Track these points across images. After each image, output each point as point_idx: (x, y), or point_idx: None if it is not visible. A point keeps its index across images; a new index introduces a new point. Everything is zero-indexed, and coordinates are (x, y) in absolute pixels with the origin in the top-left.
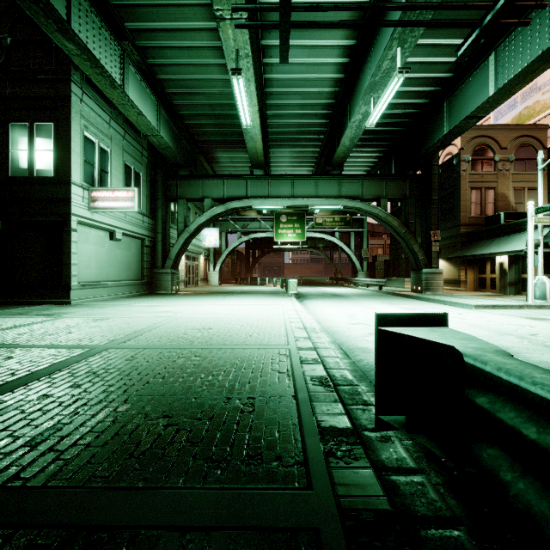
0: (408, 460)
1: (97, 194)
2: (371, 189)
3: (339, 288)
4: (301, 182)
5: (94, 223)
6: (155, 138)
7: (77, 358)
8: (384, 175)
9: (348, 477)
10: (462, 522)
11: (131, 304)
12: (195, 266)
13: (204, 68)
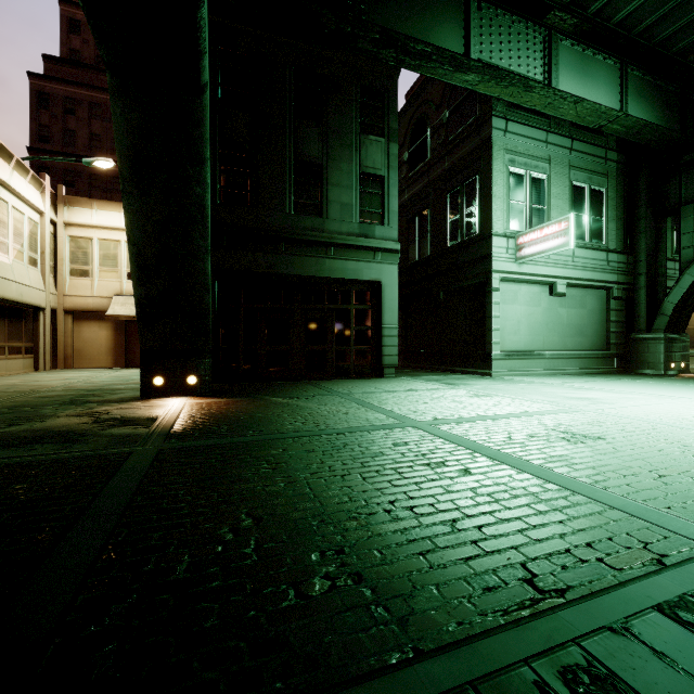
0: None
1: (523, 240)
2: None
3: None
4: None
5: (521, 278)
6: (615, 124)
7: (370, 428)
8: None
9: None
10: None
11: (558, 383)
12: None
13: None
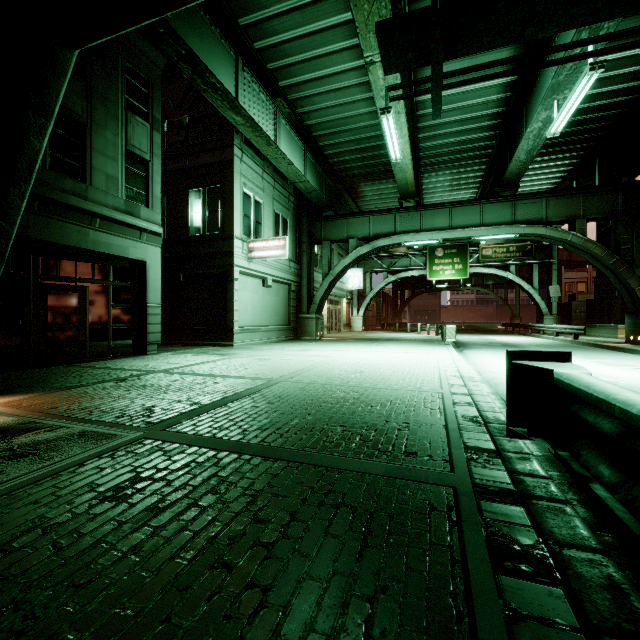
0: (540, 471)
1: (253, 245)
2: (560, 208)
3: (515, 337)
4: (461, 210)
5: (250, 272)
6: (302, 184)
7: (262, 387)
8: (581, 188)
9: (484, 472)
10: (585, 520)
11: (283, 348)
12: (338, 311)
13: (350, 105)
